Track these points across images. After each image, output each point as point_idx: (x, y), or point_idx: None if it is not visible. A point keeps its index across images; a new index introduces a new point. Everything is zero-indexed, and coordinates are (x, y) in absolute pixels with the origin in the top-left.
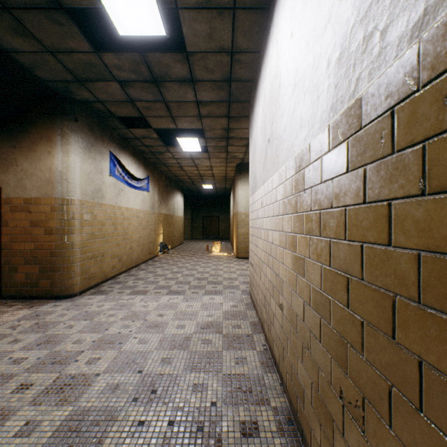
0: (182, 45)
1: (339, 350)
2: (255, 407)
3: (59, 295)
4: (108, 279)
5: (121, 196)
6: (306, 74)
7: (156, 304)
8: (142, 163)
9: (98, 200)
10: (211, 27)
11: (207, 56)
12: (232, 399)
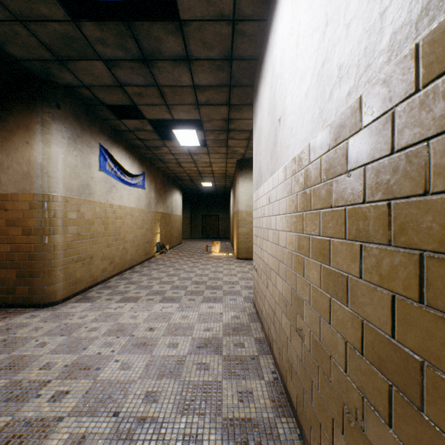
0: (176, 15)
1: None
2: None
3: (38, 303)
4: (98, 283)
5: (112, 193)
6: None
7: (146, 314)
8: (137, 159)
9: (85, 197)
10: None
11: (204, 26)
12: None
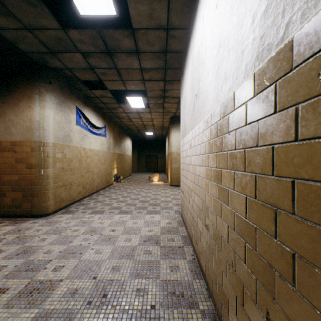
0: (129, 24)
1: (266, 275)
2: (186, 310)
3: (37, 214)
4: (75, 202)
5: (85, 140)
6: (230, 34)
7: (109, 221)
8: (101, 116)
9: (67, 143)
10: (151, 8)
11: (148, 32)
12: (168, 303)
